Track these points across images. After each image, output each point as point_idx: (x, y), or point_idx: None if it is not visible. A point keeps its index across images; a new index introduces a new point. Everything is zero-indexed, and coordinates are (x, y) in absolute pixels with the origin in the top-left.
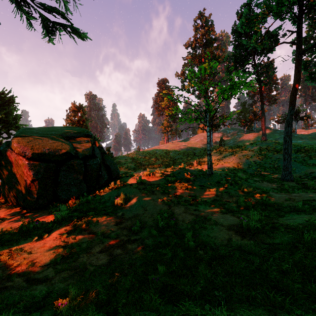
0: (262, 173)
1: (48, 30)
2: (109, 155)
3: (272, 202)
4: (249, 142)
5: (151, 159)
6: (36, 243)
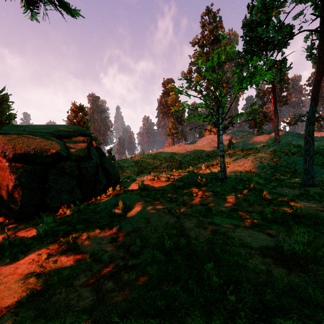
0: (278, 177)
1: (28, 0)
2: (111, 158)
3: (305, 213)
4: (260, 145)
5: (156, 162)
6: (6, 267)
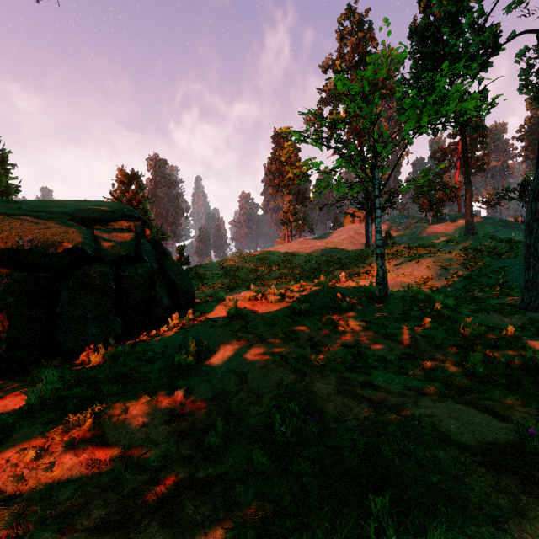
0: (476, 294)
1: None
2: (183, 262)
3: None
4: (438, 239)
5: (261, 269)
6: None
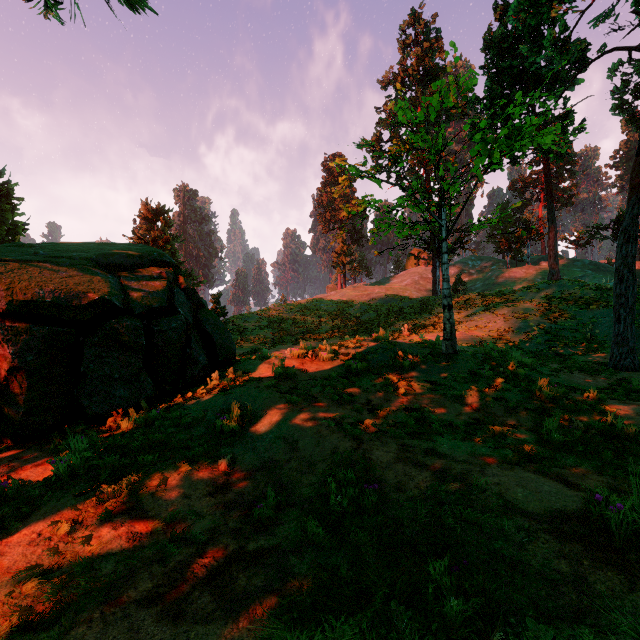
0: (559, 350)
1: None
2: (219, 312)
3: (634, 430)
4: (517, 285)
5: (309, 321)
6: None
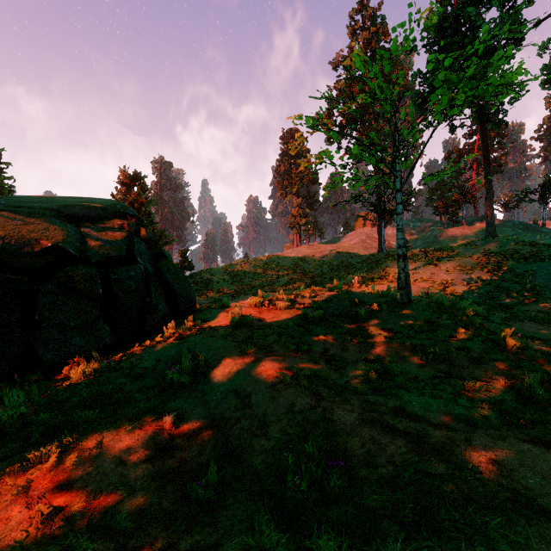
0: (502, 300)
1: None
2: (186, 266)
3: None
4: (455, 243)
5: (268, 274)
6: None
